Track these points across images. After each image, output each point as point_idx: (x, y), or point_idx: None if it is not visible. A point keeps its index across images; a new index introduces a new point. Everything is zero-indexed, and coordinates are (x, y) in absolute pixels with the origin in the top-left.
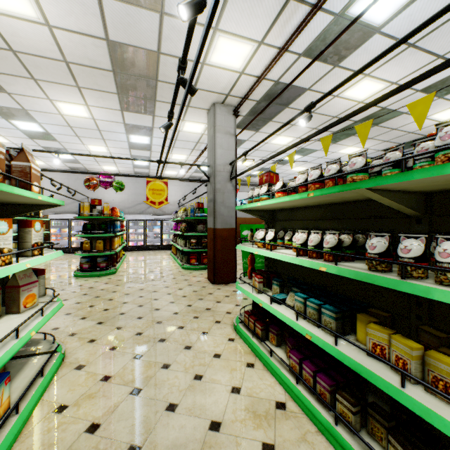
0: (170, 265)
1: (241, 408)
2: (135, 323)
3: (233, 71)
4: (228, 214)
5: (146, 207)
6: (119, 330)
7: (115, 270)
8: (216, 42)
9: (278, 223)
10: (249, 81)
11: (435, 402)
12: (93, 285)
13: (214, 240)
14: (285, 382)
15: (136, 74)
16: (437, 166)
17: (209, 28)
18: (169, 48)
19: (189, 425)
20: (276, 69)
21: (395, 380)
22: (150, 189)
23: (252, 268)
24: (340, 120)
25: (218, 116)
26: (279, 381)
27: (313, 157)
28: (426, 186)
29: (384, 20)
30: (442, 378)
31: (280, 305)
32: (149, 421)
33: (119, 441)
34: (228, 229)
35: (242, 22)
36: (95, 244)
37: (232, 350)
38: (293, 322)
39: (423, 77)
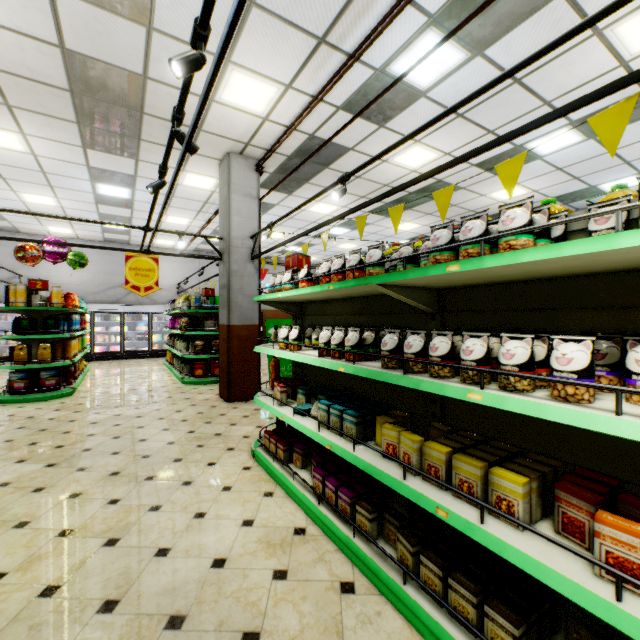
0: (164, 379)
1: (253, 540)
2: (108, 461)
3: (253, 115)
4: (249, 305)
5: (124, 293)
6: (84, 471)
7: (72, 389)
8: (229, 76)
9: (308, 318)
10: (277, 131)
11: (427, 487)
12: (35, 414)
13: (229, 342)
14: (306, 505)
15: (108, 100)
16: (424, 267)
17: (207, 96)
18: (162, 74)
19: (186, 567)
20: (310, 121)
21: (400, 474)
22: (131, 268)
23: (276, 376)
24: (374, 200)
25: (234, 171)
26: (301, 506)
27: (364, 232)
28: (430, 284)
29: (429, 84)
30: (434, 464)
31: (305, 417)
32: (131, 571)
33: (89, 598)
34: (249, 326)
35: (264, 59)
36: (37, 350)
37: (247, 480)
38: (315, 433)
39: (445, 168)
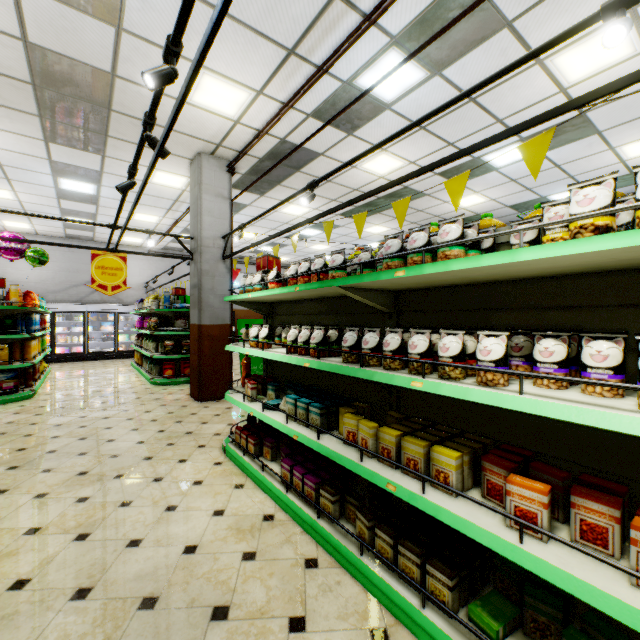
0: (131, 380)
1: (223, 528)
2: (75, 462)
3: (225, 117)
4: (221, 305)
5: (88, 292)
6: (49, 472)
7: (32, 392)
8: (200, 79)
9: (278, 318)
10: (248, 134)
11: (381, 467)
12: None
13: (200, 341)
14: (275, 493)
15: (74, 95)
16: (376, 273)
17: (180, 110)
18: (131, 73)
19: (158, 555)
20: (281, 126)
21: (358, 457)
22: (97, 267)
23: (247, 374)
24: (340, 206)
25: (205, 171)
26: (270, 496)
27: (336, 233)
28: (385, 286)
29: (393, 98)
30: (386, 447)
31: (274, 411)
32: (103, 562)
33: (61, 588)
34: (221, 326)
35: (235, 65)
36: None
37: (218, 474)
38: (283, 426)
39: (402, 181)
